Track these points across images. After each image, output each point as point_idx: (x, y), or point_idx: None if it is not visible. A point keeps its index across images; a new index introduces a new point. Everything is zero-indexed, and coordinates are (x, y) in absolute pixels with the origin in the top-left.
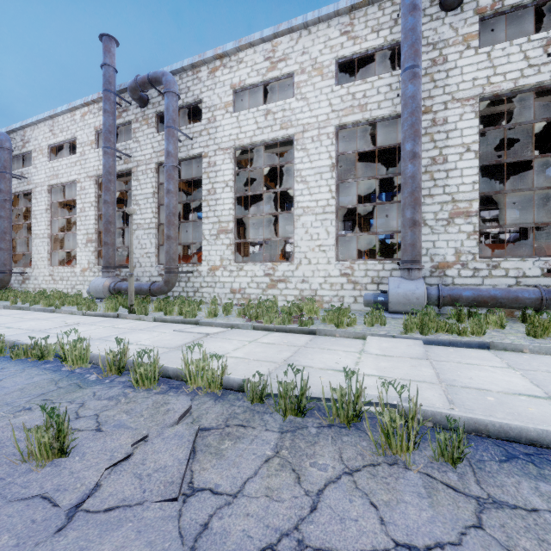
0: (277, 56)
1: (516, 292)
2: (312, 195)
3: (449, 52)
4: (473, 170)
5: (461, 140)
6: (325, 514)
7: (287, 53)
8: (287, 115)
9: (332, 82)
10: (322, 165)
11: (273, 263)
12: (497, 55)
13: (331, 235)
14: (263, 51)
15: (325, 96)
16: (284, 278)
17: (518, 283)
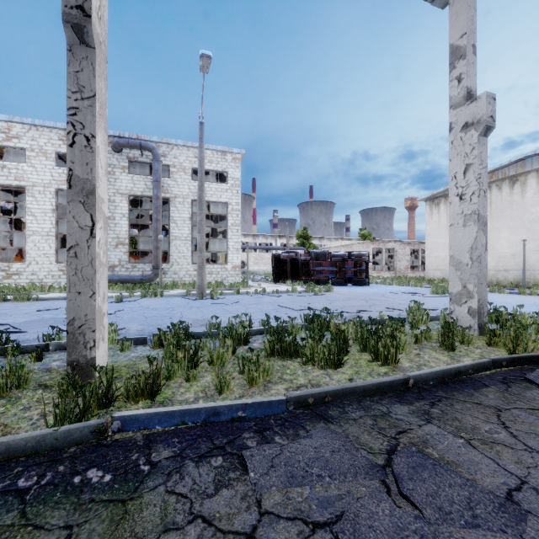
0: (12, 134)
1: (134, 277)
2: (39, 224)
3: (116, 171)
4: (126, 225)
5: (122, 211)
6: (4, 304)
7: (21, 135)
8: (20, 173)
9: (54, 163)
10: (47, 208)
11: (9, 263)
12: (135, 179)
13: (52, 248)
14: (0, 126)
15: (48, 170)
16: (18, 272)
17: (143, 274)
